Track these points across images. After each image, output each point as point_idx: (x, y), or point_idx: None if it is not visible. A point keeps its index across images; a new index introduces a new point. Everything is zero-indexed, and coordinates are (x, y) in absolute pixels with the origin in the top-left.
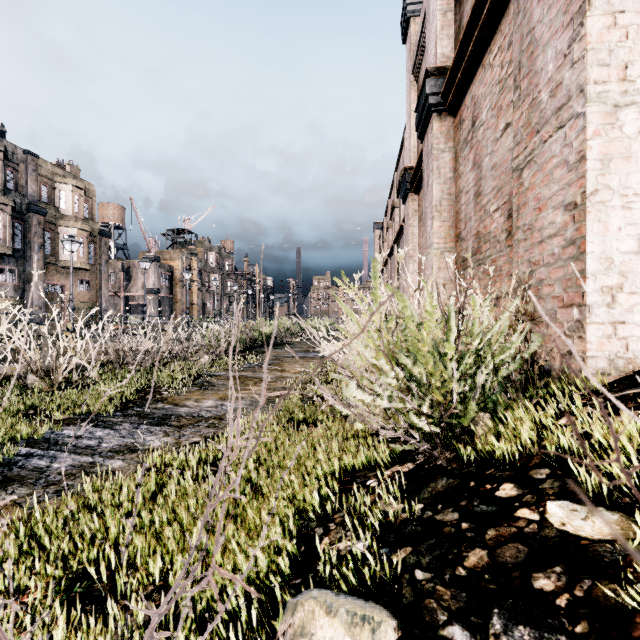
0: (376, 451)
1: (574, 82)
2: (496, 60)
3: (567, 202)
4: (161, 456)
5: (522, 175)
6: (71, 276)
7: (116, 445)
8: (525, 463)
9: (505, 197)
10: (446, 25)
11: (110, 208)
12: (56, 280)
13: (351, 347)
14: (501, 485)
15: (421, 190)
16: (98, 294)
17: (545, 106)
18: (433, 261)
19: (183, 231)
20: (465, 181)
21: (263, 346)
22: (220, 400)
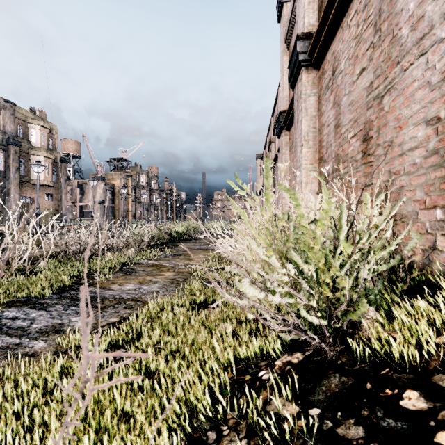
0: (264, 334)
1: (437, 12)
2: (353, 21)
3: (429, 118)
4: (76, 340)
5: (382, 101)
6: (38, 190)
7: (44, 326)
8: (423, 364)
9: (361, 126)
10: (312, 1)
11: (69, 143)
12: (28, 193)
13: (241, 242)
14: (404, 392)
15: (291, 127)
16: (59, 204)
17: (406, 40)
18: (302, 178)
19: (122, 159)
20: (327, 117)
21: (177, 241)
22: (139, 284)
